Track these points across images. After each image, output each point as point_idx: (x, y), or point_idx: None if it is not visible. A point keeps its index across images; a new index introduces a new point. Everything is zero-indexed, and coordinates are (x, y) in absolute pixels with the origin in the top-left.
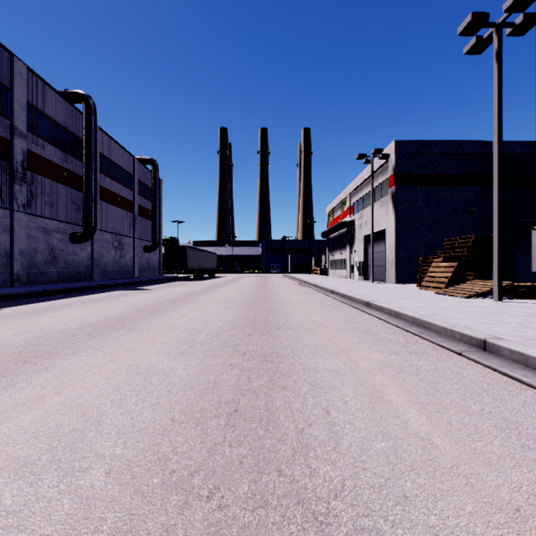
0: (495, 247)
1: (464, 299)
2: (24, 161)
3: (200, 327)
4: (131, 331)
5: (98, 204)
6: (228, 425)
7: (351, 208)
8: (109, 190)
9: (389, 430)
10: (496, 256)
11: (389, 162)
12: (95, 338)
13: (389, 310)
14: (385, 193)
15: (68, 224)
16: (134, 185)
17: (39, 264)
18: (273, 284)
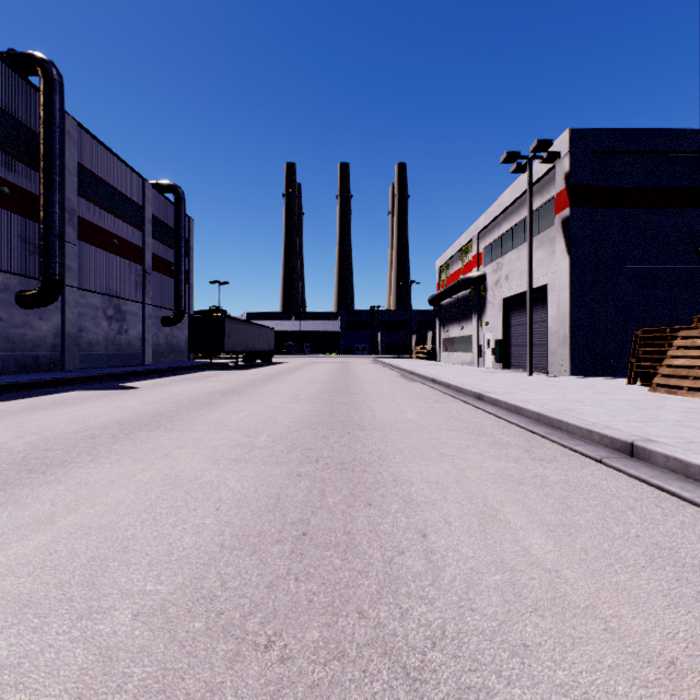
0: None
1: None
2: None
3: None
4: None
5: (75, 247)
6: None
7: (479, 257)
8: (97, 226)
9: None
10: None
11: (558, 168)
12: None
13: None
14: (547, 223)
15: (13, 276)
16: (144, 222)
17: None
18: (359, 376)
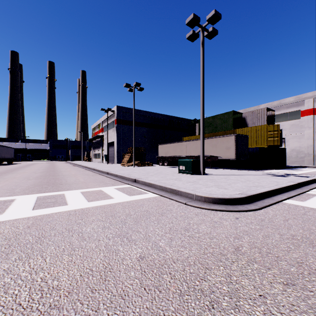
0: (133, 151)
1: (126, 167)
2: None
3: (28, 177)
4: None
5: None
6: (47, 183)
7: (102, 129)
8: None
9: (76, 181)
10: (133, 154)
11: (115, 113)
12: None
13: (98, 170)
14: (114, 125)
15: None
16: None
17: None
18: (58, 166)
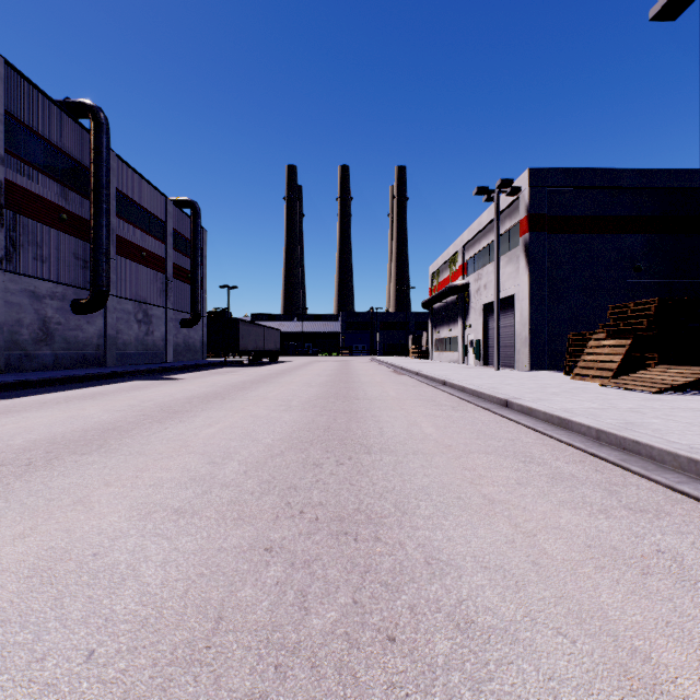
0: None
1: (653, 395)
2: (1, 195)
3: (233, 446)
4: (108, 455)
5: (114, 261)
6: None
7: (464, 267)
8: (130, 241)
9: None
10: None
11: (521, 199)
12: (34, 472)
13: (548, 414)
14: (514, 243)
15: (69, 288)
16: (166, 236)
17: (25, 343)
18: (357, 371)
